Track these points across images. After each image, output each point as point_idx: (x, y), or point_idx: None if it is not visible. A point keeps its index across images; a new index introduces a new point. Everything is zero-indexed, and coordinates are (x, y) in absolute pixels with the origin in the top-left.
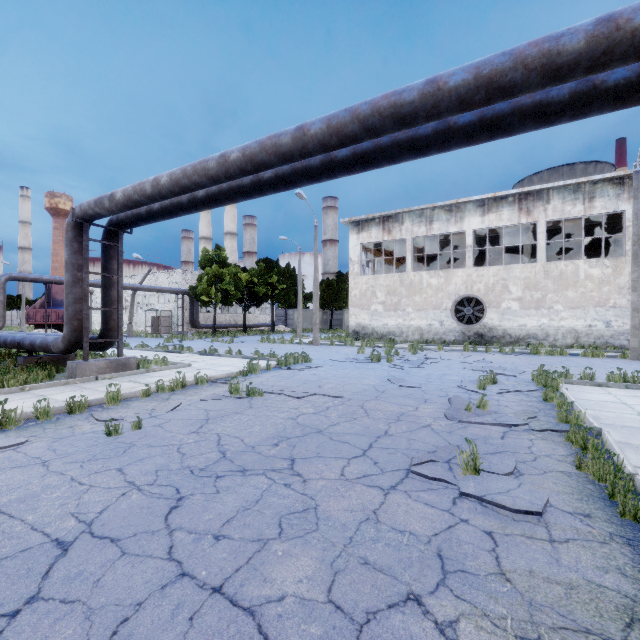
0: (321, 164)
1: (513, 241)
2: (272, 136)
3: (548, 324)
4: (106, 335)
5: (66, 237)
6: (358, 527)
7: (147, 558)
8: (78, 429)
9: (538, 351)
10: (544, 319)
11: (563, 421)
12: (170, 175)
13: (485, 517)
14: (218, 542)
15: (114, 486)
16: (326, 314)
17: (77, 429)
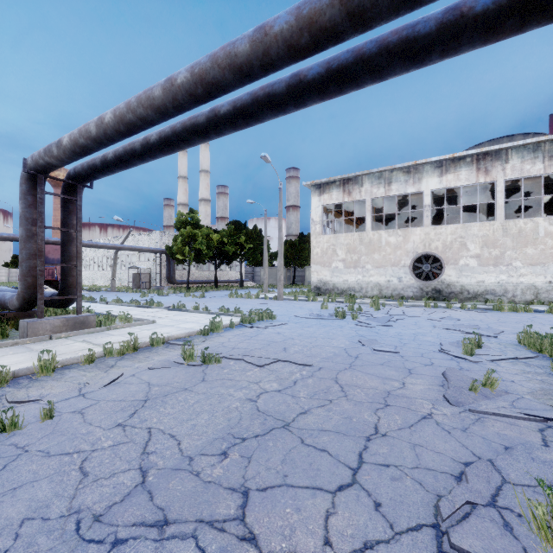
0: (287, 88)
1: (464, 203)
2: (226, 44)
3: (507, 280)
4: (65, 292)
5: (20, 190)
6: None
7: None
8: None
9: (501, 307)
10: (502, 275)
11: None
12: (114, 111)
13: None
14: None
15: None
16: (289, 271)
17: None
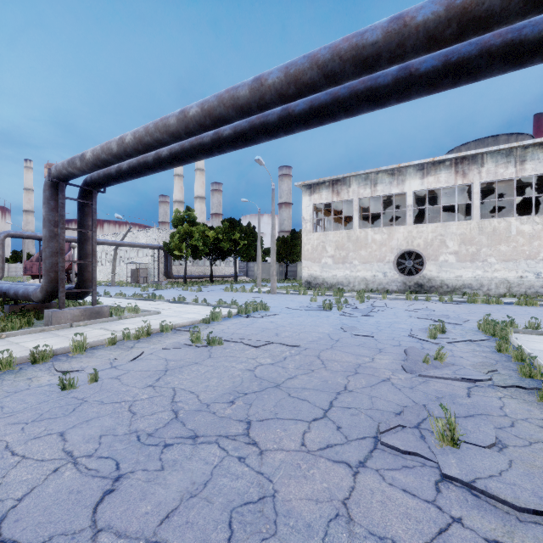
0: (278, 119)
1: (447, 202)
2: (230, 89)
3: (482, 275)
4: (81, 285)
5: (44, 195)
6: (326, 530)
7: None
8: (35, 381)
9: (475, 300)
10: (478, 271)
11: (526, 375)
12: (134, 133)
13: (481, 515)
14: None
15: (48, 458)
16: (282, 266)
17: (34, 381)
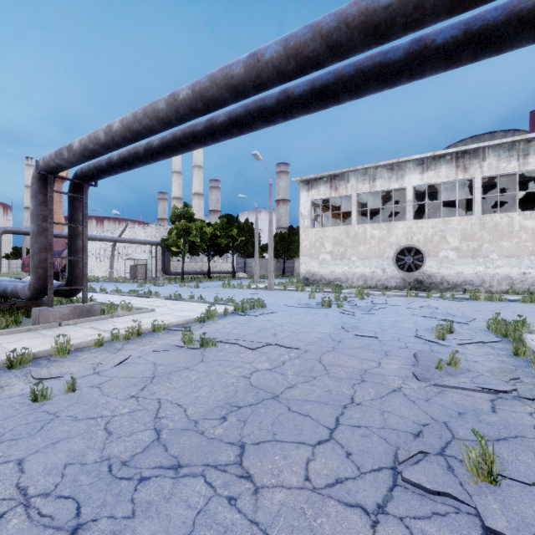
0: (276, 102)
1: (445, 198)
2: (223, 67)
3: (484, 272)
4: (72, 282)
5: (31, 189)
6: None
7: None
8: (7, 390)
9: (478, 297)
10: (480, 267)
11: None
12: (121, 120)
13: None
14: None
15: None
16: (279, 262)
17: (6, 390)
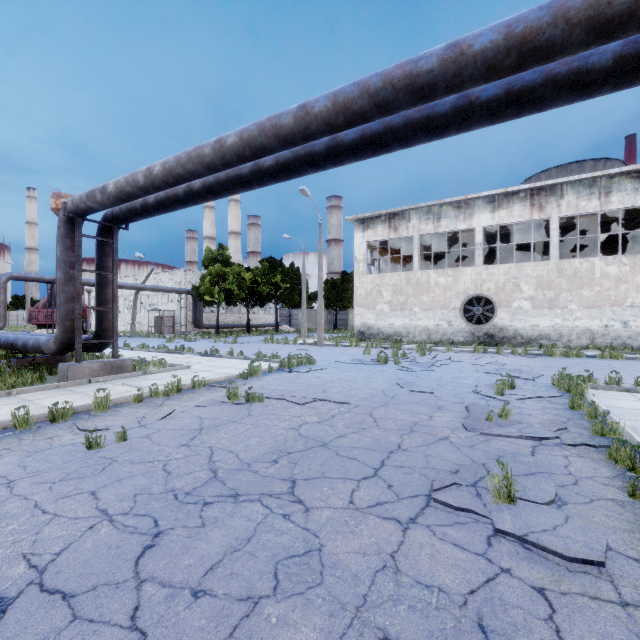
0: (326, 149)
1: (522, 239)
2: (272, 117)
3: (562, 324)
4: (101, 336)
5: (58, 233)
6: (373, 579)
7: (103, 626)
8: (57, 440)
9: (552, 352)
10: (557, 319)
11: (598, 433)
12: (163, 164)
13: (531, 565)
14: (196, 601)
15: (82, 516)
16: (330, 314)
17: (56, 440)
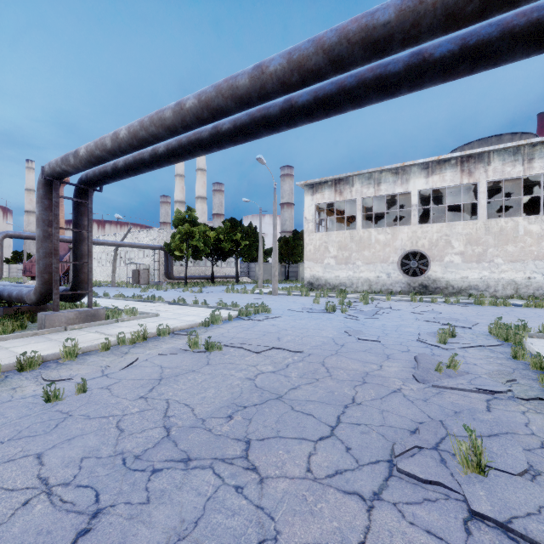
0: (280, 111)
1: (451, 202)
2: (228, 78)
3: (489, 276)
4: (77, 287)
5: (37, 194)
6: None
7: None
8: (20, 392)
9: (482, 302)
10: (485, 272)
11: None
12: (128, 128)
13: None
14: None
15: (20, 487)
16: (283, 267)
17: (18, 392)
